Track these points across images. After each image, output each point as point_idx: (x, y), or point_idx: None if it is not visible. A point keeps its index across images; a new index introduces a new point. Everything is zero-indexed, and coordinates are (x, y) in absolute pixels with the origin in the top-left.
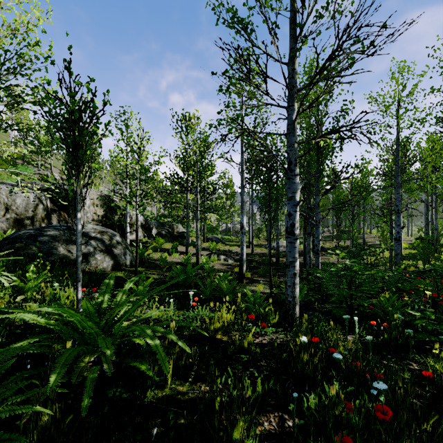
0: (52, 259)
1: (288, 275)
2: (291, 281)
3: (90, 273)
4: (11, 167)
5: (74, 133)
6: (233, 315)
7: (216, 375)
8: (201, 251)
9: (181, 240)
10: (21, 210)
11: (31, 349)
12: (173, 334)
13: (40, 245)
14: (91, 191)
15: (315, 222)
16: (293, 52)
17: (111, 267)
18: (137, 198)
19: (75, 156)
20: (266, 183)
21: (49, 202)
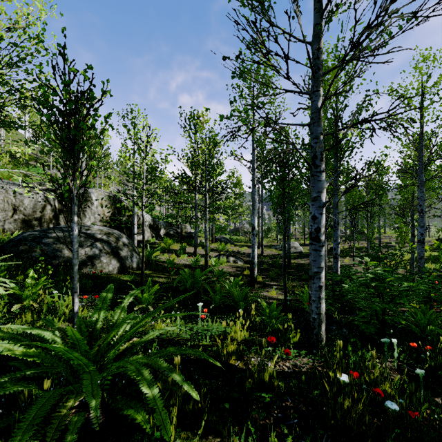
0: (57, 262)
1: (312, 288)
2: (315, 295)
3: (95, 276)
4: (24, 168)
5: (69, 127)
6: (248, 332)
7: (234, 441)
8: (209, 252)
9: (189, 241)
10: (29, 211)
11: (5, 385)
12: (178, 372)
13: (44, 247)
14: (99, 191)
15: (334, 224)
16: (321, 25)
17: (117, 270)
18: (143, 198)
19: (71, 153)
20: (280, 182)
21: (57, 203)
